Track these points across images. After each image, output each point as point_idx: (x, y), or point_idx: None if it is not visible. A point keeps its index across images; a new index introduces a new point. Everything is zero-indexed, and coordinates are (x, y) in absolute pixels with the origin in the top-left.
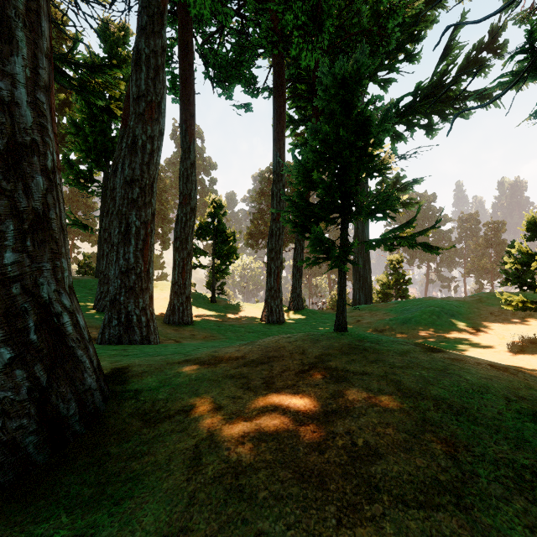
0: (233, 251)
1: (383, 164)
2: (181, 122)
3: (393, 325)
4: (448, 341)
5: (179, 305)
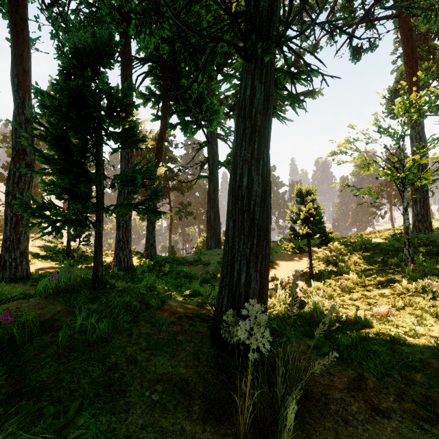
0: (88, 206)
1: (143, 137)
2: (13, 76)
3: (220, 268)
4: None
5: (11, 261)
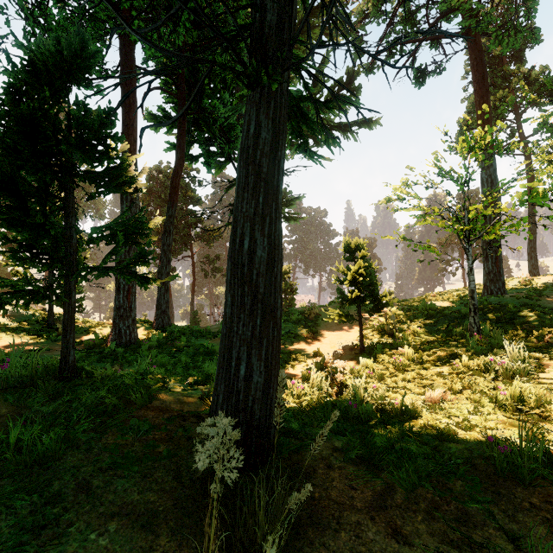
0: (78, 261)
1: (132, 178)
2: None
3: None
4: (290, 353)
5: None
